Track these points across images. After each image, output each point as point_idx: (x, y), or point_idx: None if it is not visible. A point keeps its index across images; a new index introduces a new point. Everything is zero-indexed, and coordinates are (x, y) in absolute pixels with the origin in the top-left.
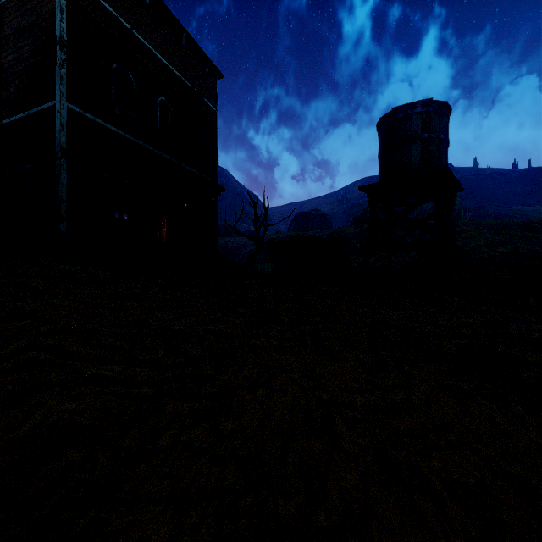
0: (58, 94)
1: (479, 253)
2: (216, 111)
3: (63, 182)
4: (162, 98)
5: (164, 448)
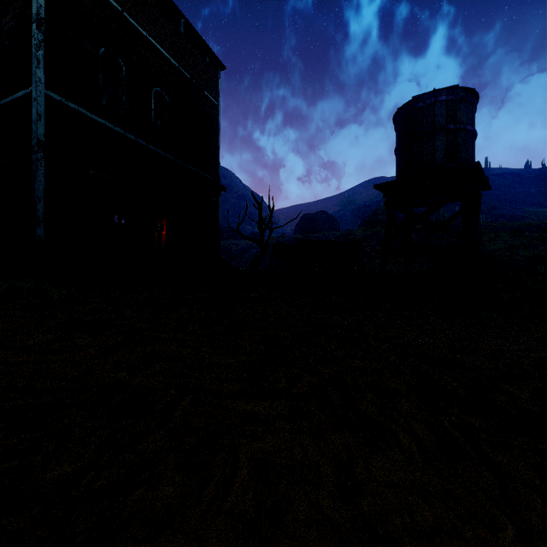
0: (34, 79)
1: (500, 257)
2: (217, 105)
3: (40, 179)
4: (157, 89)
5: None
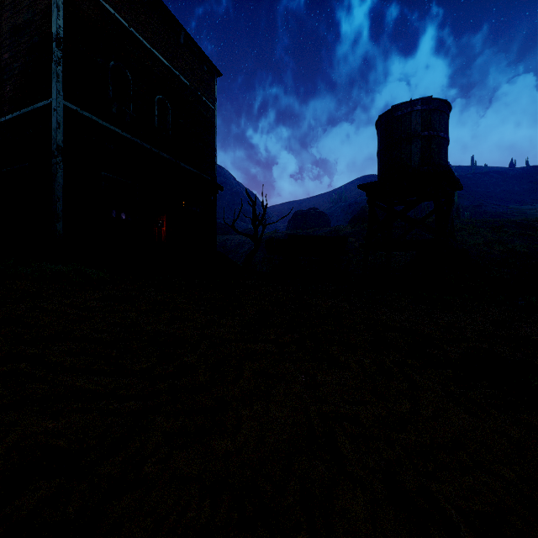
0: (54, 92)
1: (478, 252)
2: (214, 109)
3: (59, 181)
4: (160, 96)
5: (150, 475)
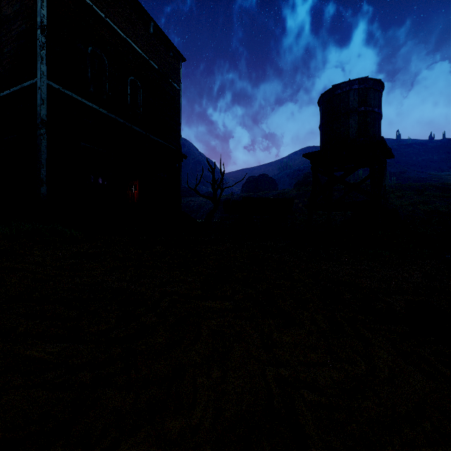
0: (38, 72)
1: (405, 211)
2: (179, 90)
3: (43, 150)
4: (132, 78)
5: None
